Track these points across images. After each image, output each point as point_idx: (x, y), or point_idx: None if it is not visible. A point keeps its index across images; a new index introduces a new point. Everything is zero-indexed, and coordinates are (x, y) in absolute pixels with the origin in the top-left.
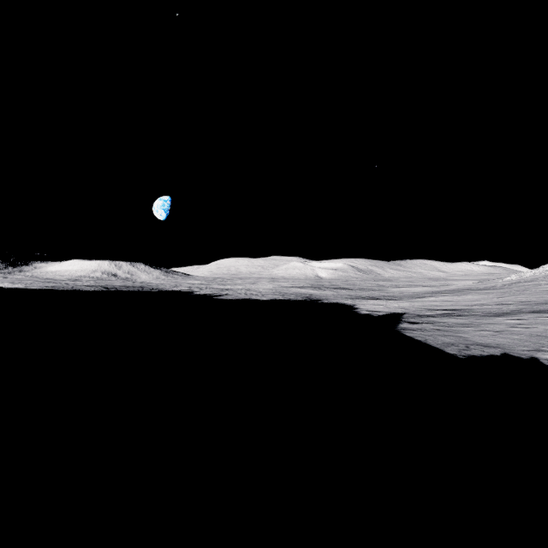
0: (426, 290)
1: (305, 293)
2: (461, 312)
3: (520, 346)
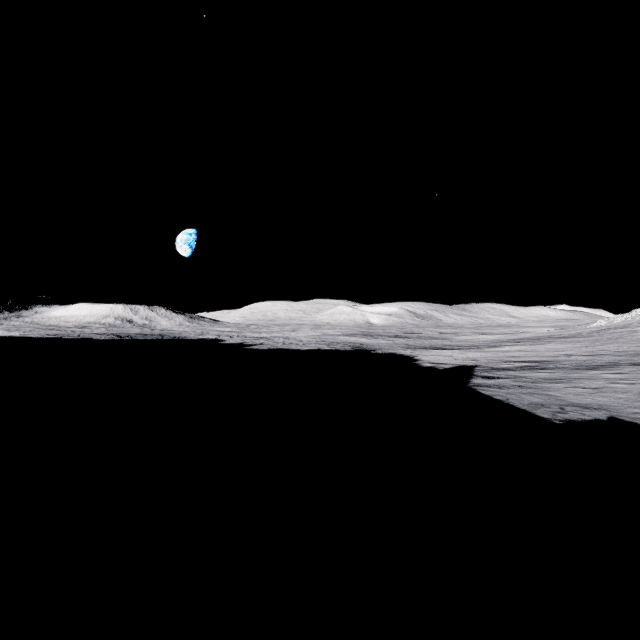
0: (498, 338)
1: (354, 342)
2: (545, 365)
3: (629, 407)
